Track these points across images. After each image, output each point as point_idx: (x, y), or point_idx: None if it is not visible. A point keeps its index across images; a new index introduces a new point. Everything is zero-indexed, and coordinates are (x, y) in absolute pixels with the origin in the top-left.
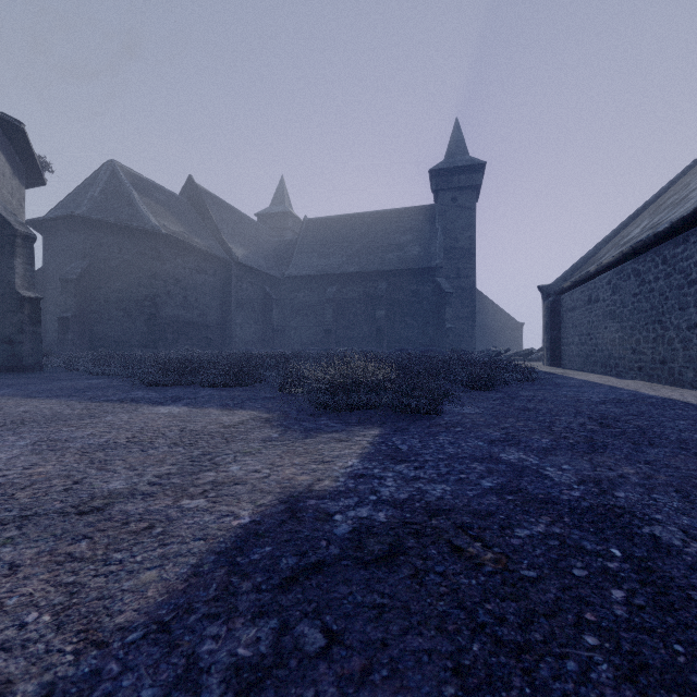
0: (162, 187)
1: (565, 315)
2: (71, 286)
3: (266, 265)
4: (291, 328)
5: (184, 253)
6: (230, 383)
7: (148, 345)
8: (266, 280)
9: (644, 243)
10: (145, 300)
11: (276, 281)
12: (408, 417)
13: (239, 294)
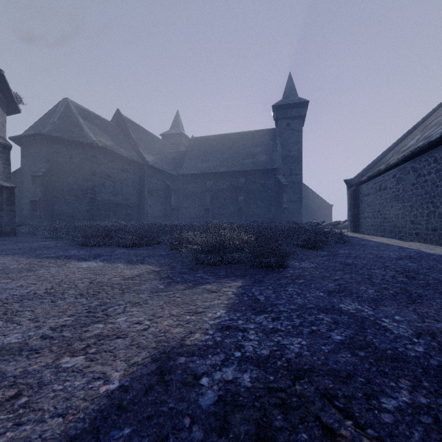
0: (99, 116)
1: (363, 198)
2: (38, 180)
3: (167, 167)
4: (183, 207)
5: (113, 158)
6: (137, 244)
7: (89, 219)
8: (167, 176)
9: (420, 149)
10: (87, 189)
11: (173, 177)
12: (263, 271)
13: (149, 186)
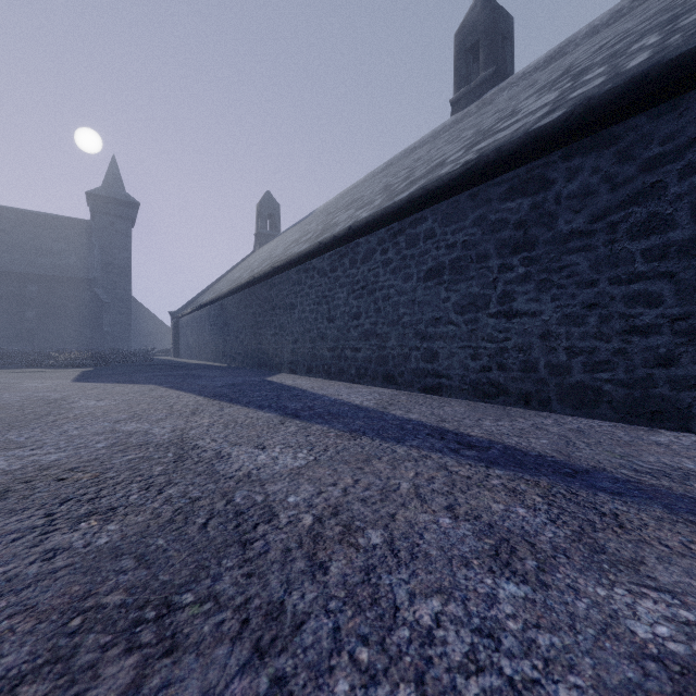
0: None
1: (181, 330)
2: None
3: None
4: None
5: None
6: None
7: None
8: None
9: (195, 308)
10: None
11: None
12: (99, 367)
13: None
